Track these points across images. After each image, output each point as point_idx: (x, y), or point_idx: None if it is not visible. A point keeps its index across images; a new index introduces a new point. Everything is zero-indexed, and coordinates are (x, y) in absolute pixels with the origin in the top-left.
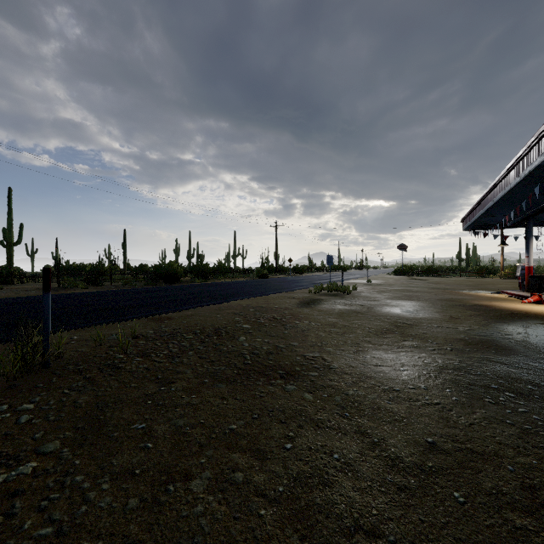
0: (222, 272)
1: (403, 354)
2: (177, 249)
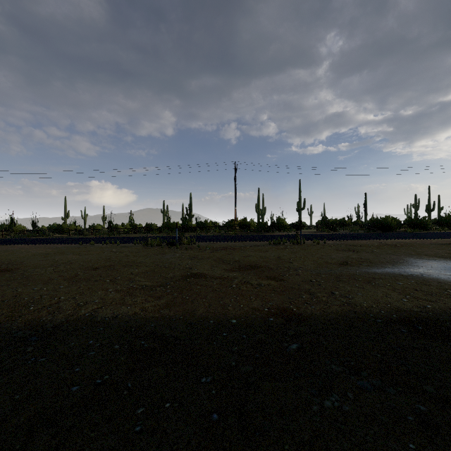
0: (447, 224)
1: (421, 256)
2: (415, 204)
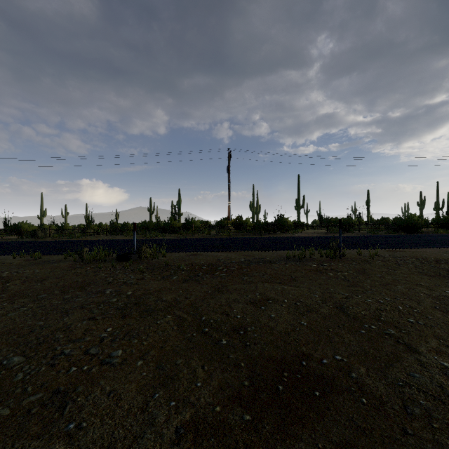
0: None
1: None
2: (421, 201)
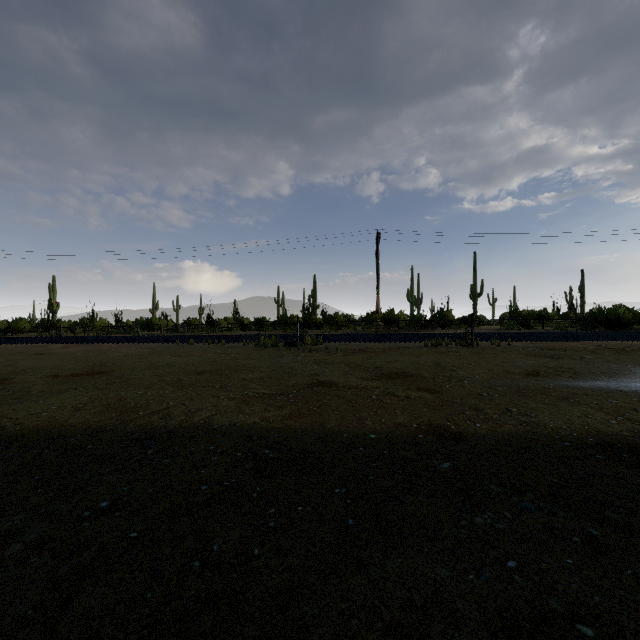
0: None
1: None
2: None
